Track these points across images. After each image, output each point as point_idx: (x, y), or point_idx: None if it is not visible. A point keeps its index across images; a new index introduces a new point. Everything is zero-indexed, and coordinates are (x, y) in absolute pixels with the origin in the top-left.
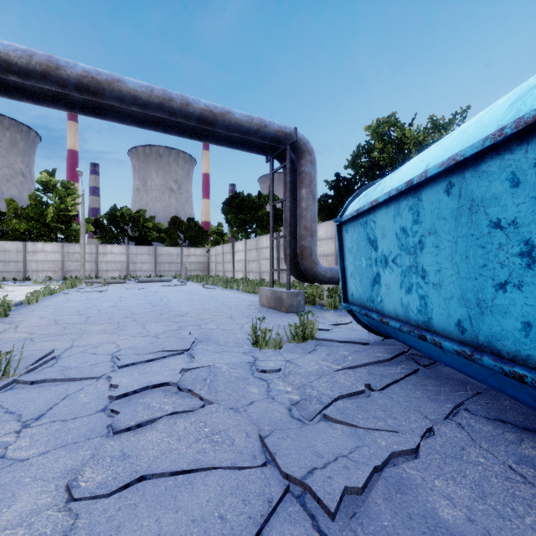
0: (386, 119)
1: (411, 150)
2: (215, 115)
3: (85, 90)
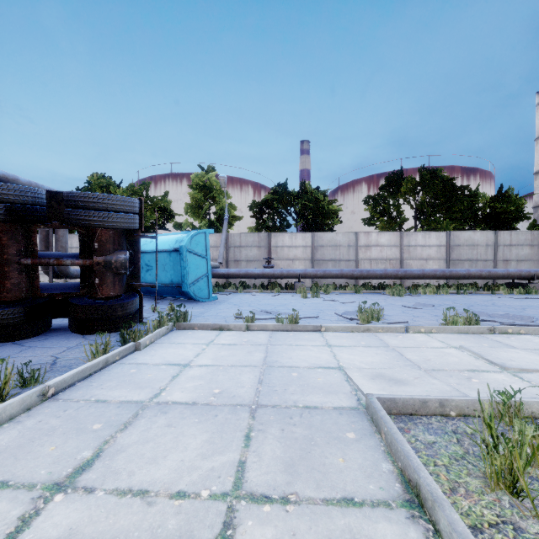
0: (105, 181)
1: None
2: (9, 180)
3: None
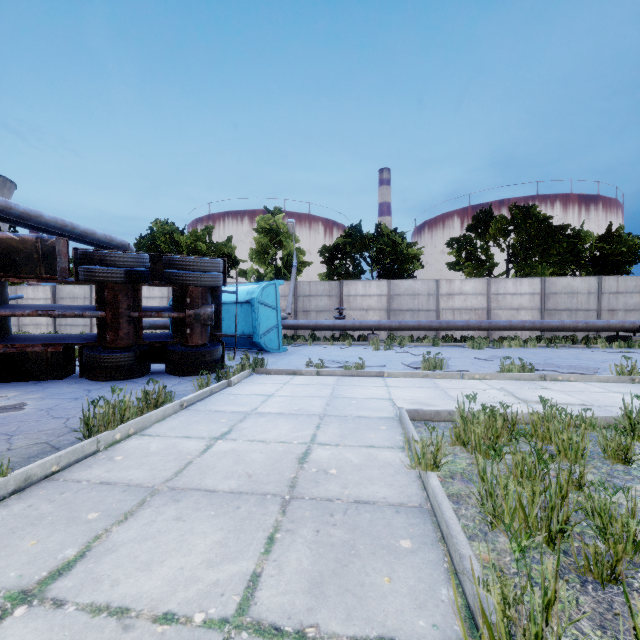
0: (170, 228)
1: (184, 249)
2: (88, 234)
3: (20, 218)
